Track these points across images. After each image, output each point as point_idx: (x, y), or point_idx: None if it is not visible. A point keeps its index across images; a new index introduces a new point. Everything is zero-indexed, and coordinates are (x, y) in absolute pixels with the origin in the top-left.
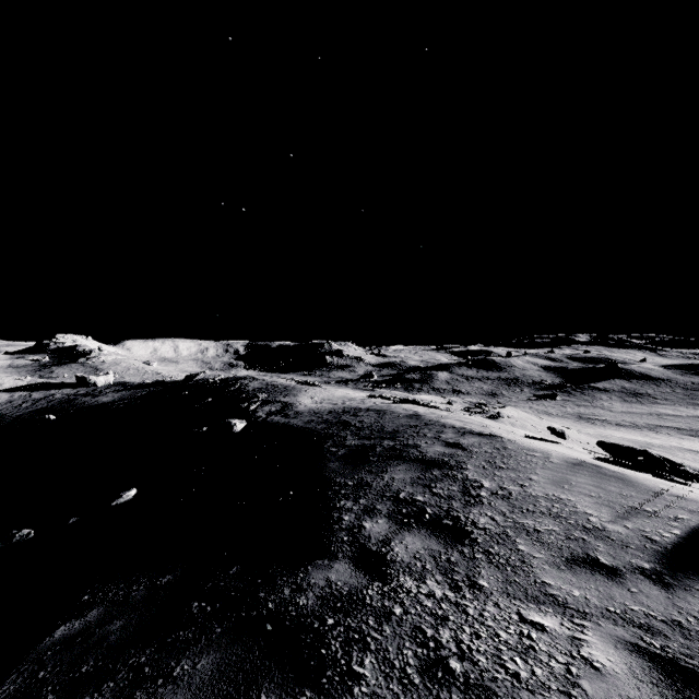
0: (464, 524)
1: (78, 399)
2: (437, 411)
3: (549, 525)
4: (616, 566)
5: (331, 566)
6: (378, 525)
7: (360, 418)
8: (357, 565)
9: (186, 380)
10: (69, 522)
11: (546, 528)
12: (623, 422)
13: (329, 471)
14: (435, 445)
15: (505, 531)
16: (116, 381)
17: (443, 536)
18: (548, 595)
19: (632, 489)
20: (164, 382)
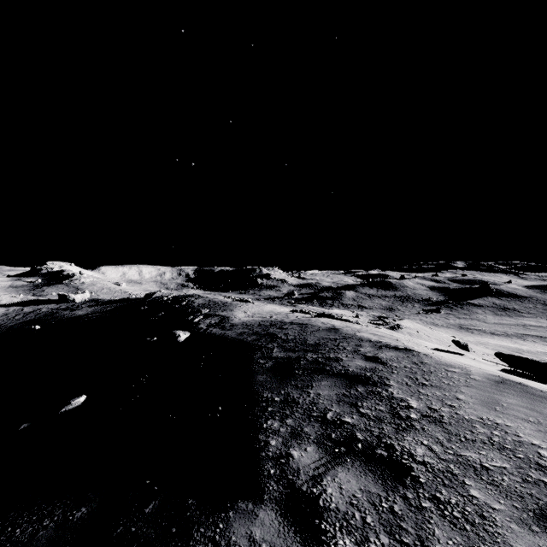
0: (401, 456)
1: (59, 312)
2: (350, 324)
3: (497, 461)
4: None
5: (255, 514)
6: (307, 455)
7: (285, 331)
8: (285, 514)
9: (145, 297)
10: (20, 428)
11: (494, 464)
12: (495, 331)
13: (257, 384)
14: (355, 358)
15: (448, 467)
16: (90, 298)
17: (380, 473)
18: None
19: None
20: (128, 299)
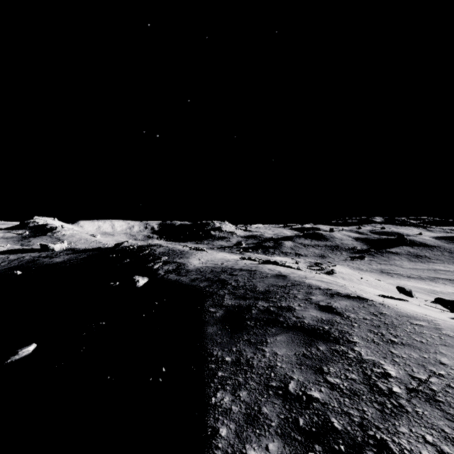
0: None
1: (39, 259)
2: (295, 270)
3: None
4: None
5: None
6: None
7: (236, 277)
8: None
9: (115, 247)
10: None
11: None
12: (411, 275)
13: (206, 338)
14: (309, 308)
15: None
16: (68, 247)
17: None
18: None
19: None
20: (100, 248)
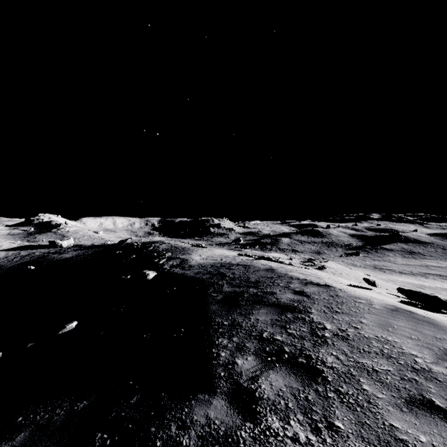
0: (315, 363)
1: (49, 255)
2: (284, 265)
3: (384, 365)
4: None
5: (210, 402)
6: (247, 362)
7: (233, 271)
8: (232, 402)
9: (119, 243)
10: (27, 346)
11: (382, 368)
12: (403, 271)
13: (210, 312)
14: (286, 292)
15: (349, 370)
16: (74, 244)
17: (300, 374)
18: (398, 440)
19: (443, 333)
20: (105, 245)
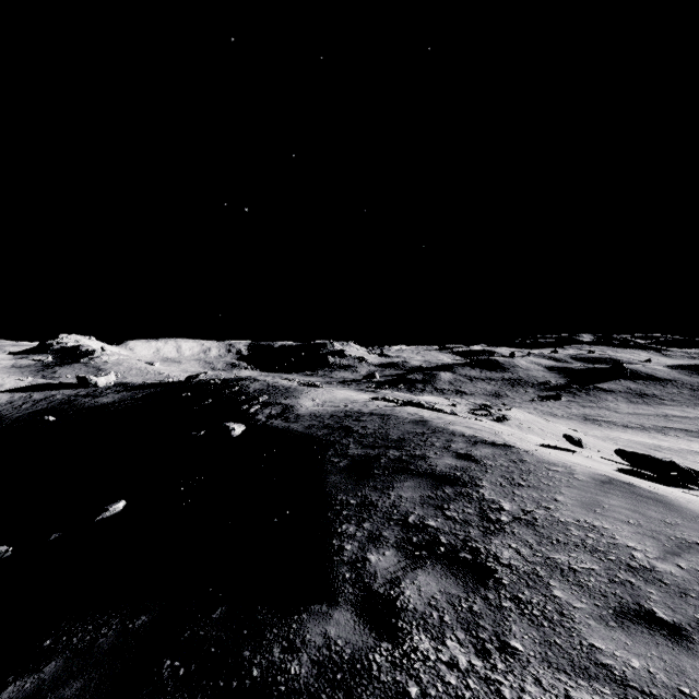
0: (486, 559)
1: (78, 400)
2: (443, 415)
3: (587, 563)
4: (678, 623)
5: (330, 615)
6: (385, 559)
7: (363, 424)
8: (361, 614)
9: (187, 381)
10: (50, 538)
11: (583, 565)
12: (629, 423)
13: (329, 486)
14: (445, 456)
15: (534, 569)
16: (117, 382)
17: (462, 575)
18: (601, 666)
19: (677, 515)
20: (165, 383)
